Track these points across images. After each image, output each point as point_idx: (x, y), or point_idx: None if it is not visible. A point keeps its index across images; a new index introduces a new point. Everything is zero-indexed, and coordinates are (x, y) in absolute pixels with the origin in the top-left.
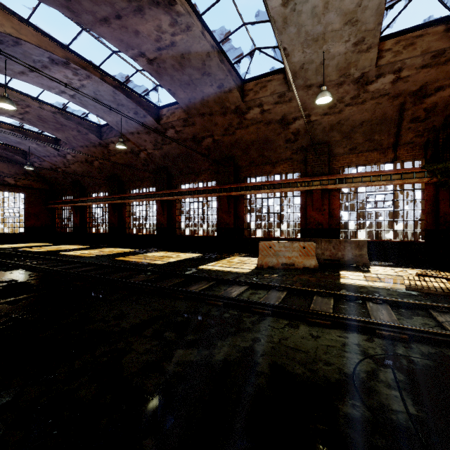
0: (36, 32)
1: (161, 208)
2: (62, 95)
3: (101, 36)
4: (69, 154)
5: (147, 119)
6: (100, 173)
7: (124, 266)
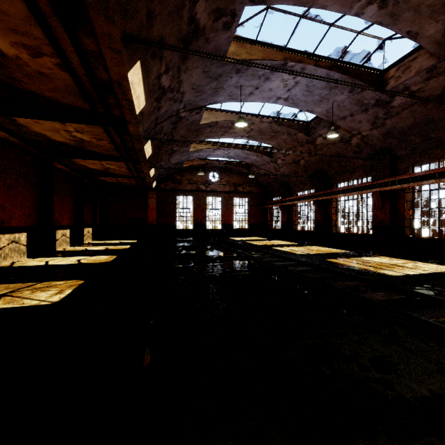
0: (261, 48)
1: (380, 201)
2: (278, 102)
3: (322, 7)
4: (279, 158)
5: (365, 93)
6: (305, 171)
7: (346, 273)
